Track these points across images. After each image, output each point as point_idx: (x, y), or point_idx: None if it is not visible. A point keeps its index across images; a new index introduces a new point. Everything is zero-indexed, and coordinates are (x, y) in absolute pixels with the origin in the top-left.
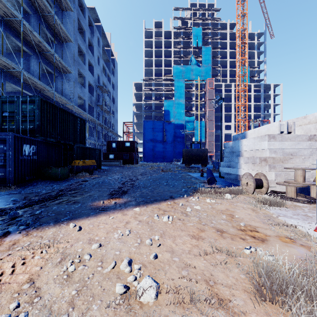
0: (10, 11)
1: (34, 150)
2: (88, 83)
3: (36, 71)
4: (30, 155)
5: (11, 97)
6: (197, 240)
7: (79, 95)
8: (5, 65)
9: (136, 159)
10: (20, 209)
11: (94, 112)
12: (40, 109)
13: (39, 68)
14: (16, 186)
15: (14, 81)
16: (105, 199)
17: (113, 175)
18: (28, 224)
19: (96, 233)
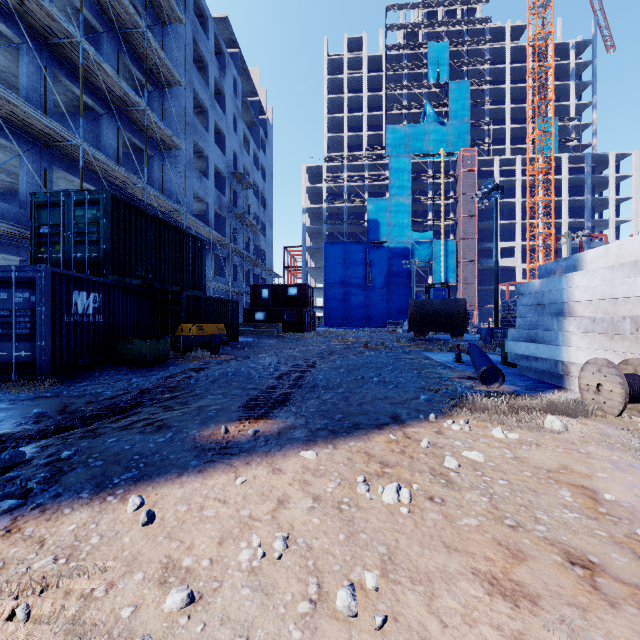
0: (58, 24)
1: (98, 304)
2: (214, 169)
3: (113, 145)
4: (88, 314)
5: (55, 194)
6: (514, 608)
7: (197, 193)
8: (50, 133)
9: (310, 322)
10: (38, 440)
11: (227, 227)
12: (110, 217)
13: (118, 139)
14: (57, 380)
15: (69, 168)
16: (232, 421)
17: (260, 355)
18: (29, 490)
19: (190, 537)
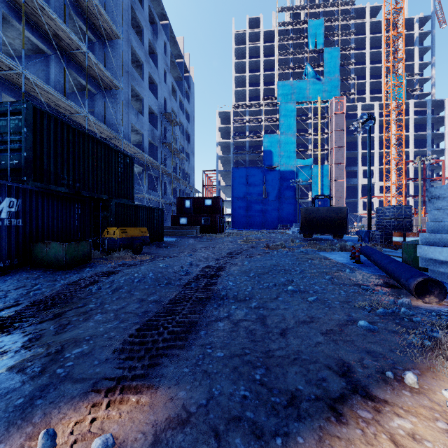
0: None
1: (16, 208)
2: (149, 110)
3: (60, 82)
4: (1, 218)
5: None
6: None
7: (135, 126)
8: None
9: (221, 225)
10: None
11: (159, 153)
12: (31, 127)
13: (65, 76)
14: None
15: (18, 96)
16: (82, 397)
17: (177, 254)
18: None
19: None
